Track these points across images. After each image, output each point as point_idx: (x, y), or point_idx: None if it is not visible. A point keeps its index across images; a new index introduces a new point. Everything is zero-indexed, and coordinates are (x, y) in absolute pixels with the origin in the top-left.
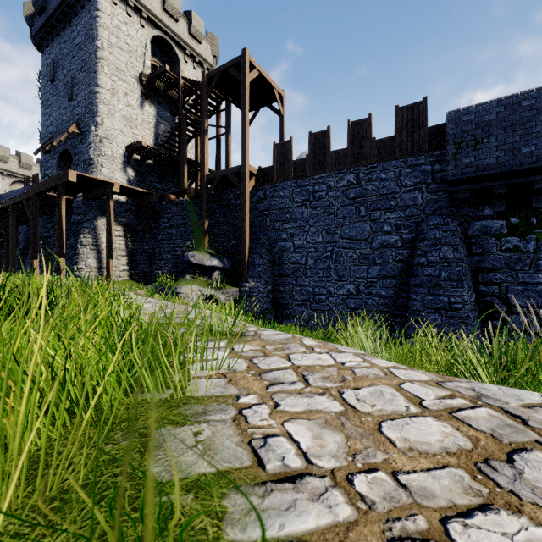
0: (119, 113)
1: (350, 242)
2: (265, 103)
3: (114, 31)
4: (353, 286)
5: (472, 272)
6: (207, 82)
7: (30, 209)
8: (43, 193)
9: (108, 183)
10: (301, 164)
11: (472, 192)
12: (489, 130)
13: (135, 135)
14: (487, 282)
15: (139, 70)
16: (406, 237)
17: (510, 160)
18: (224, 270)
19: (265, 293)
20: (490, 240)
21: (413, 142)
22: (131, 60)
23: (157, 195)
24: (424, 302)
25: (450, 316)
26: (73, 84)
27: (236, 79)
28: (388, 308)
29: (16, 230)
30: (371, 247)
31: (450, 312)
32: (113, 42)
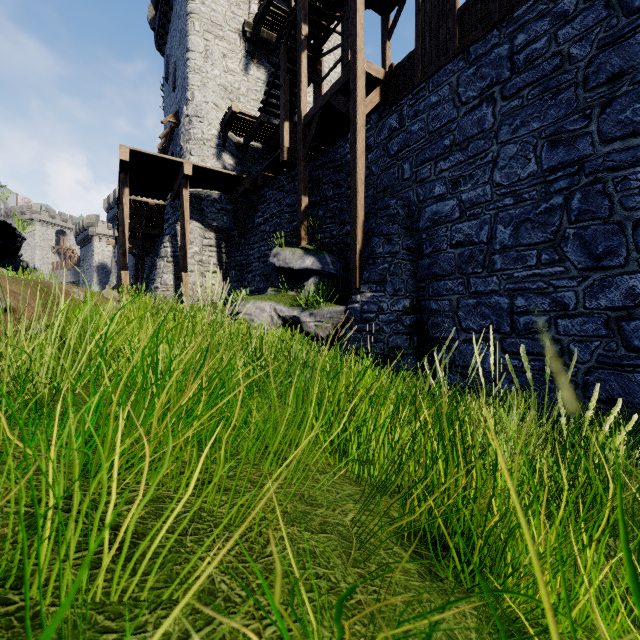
0: (214, 82)
1: (637, 144)
2: None
3: None
4: None
5: None
6: None
7: None
8: None
9: (179, 164)
10: (477, 6)
11: None
12: None
13: None
14: None
15: (242, 21)
16: None
17: None
18: (325, 276)
19: (393, 314)
20: None
21: None
22: (232, 9)
23: (251, 179)
24: None
25: None
26: (176, 68)
27: None
28: None
29: None
30: None
31: None
32: None
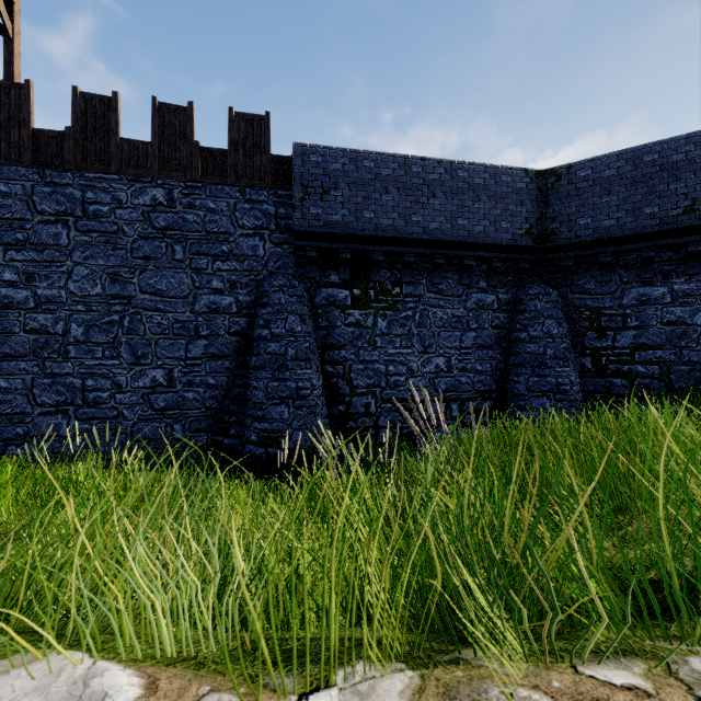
0: None
1: (157, 300)
2: None
3: None
4: (163, 373)
5: (320, 349)
6: None
7: None
8: None
9: None
10: (53, 141)
11: (319, 252)
12: (336, 182)
13: None
14: (333, 361)
15: None
16: (243, 300)
17: (354, 222)
18: None
19: None
20: (336, 312)
21: (253, 168)
22: None
23: None
24: (268, 391)
25: (299, 406)
26: None
27: None
28: (219, 403)
29: None
30: (193, 311)
31: (298, 402)
32: None
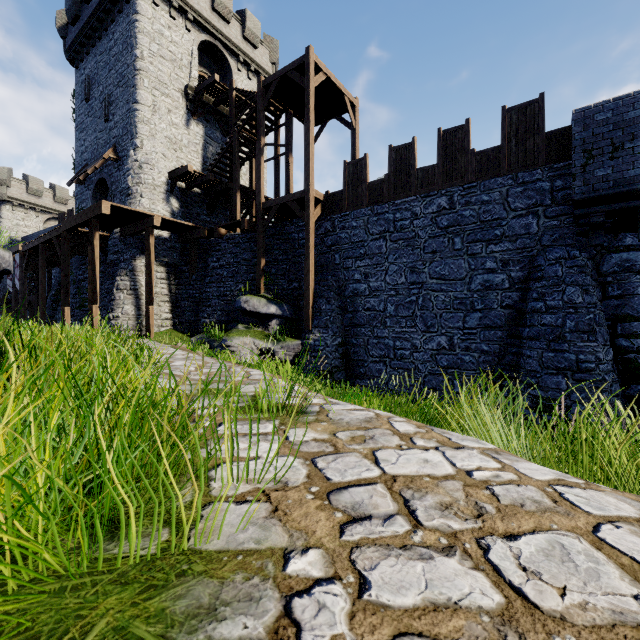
0: (162, 134)
1: (441, 283)
2: (333, 115)
3: (156, 37)
4: (445, 339)
5: (608, 320)
6: (264, 91)
7: (61, 248)
8: (75, 229)
9: (148, 215)
10: (378, 187)
11: (607, 215)
12: (633, 132)
13: (179, 159)
14: (629, 334)
15: (184, 82)
16: (515, 276)
17: None
18: (284, 319)
19: (333, 347)
20: (634, 279)
21: (526, 153)
22: (175, 71)
23: (205, 229)
24: (542, 360)
25: (579, 379)
26: (109, 102)
27: (298, 85)
28: (491, 367)
29: (49, 273)
30: (469, 289)
31: (578, 374)
32: (155, 50)
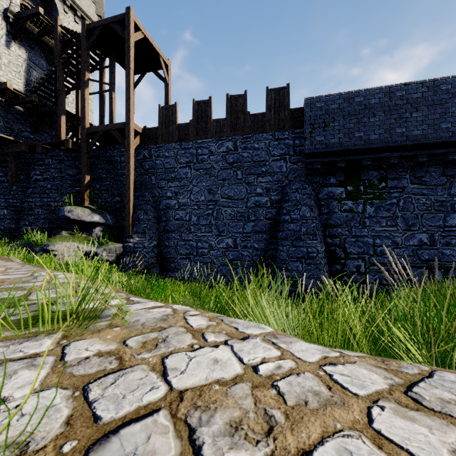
0: None
1: (229, 201)
2: (151, 69)
3: None
4: (231, 240)
5: (322, 227)
6: (88, 33)
7: None
8: None
9: None
10: (185, 128)
11: (322, 164)
12: (334, 117)
13: None
14: (332, 235)
15: (4, 5)
16: (274, 198)
17: (347, 141)
18: (107, 226)
19: (150, 248)
20: (334, 203)
21: (280, 120)
22: None
23: (27, 144)
24: (289, 253)
25: (308, 263)
26: None
27: (120, 37)
28: (260, 258)
29: None
30: (246, 206)
31: (308, 260)
32: None
